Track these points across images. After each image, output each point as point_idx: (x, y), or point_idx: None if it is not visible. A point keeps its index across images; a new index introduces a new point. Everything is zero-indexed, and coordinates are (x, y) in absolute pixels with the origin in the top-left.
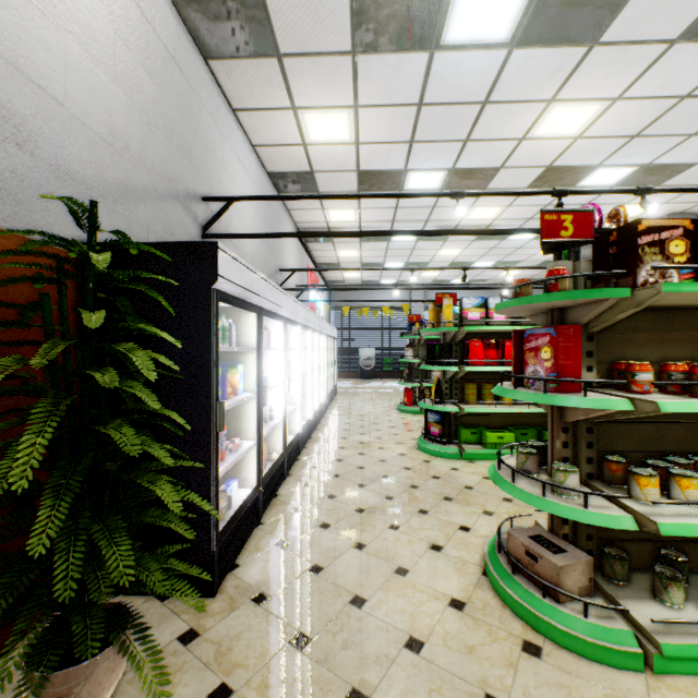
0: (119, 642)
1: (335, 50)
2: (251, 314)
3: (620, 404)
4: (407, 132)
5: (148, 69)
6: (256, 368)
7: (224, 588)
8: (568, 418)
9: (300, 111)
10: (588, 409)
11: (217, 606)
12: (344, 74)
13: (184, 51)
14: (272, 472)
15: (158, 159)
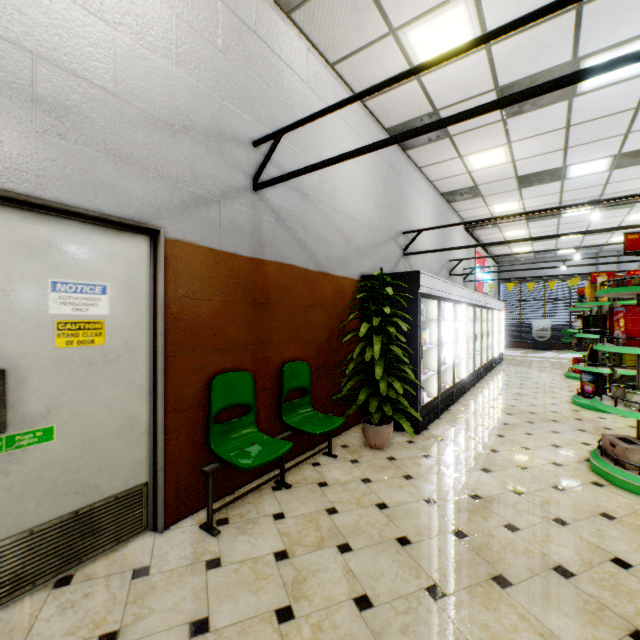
0: (390, 425)
1: (489, 123)
2: (433, 301)
3: None
4: (559, 144)
5: (381, 180)
6: (436, 330)
7: (422, 434)
8: None
9: (464, 157)
10: None
11: (420, 437)
12: (496, 131)
13: (394, 156)
14: (445, 394)
15: (384, 223)
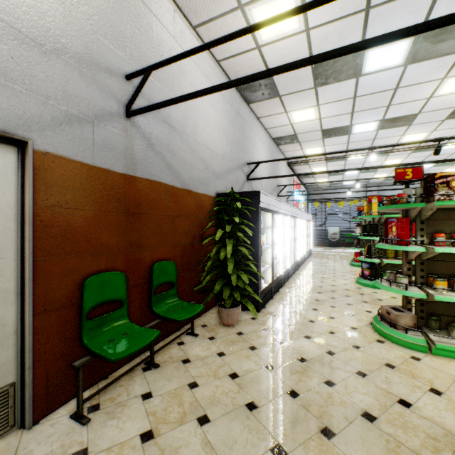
0: (239, 307)
1: (306, 89)
2: (269, 213)
3: (420, 249)
4: (349, 109)
5: (231, 123)
6: (271, 235)
7: (262, 311)
8: (408, 257)
9: (289, 112)
10: (412, 252)
11: (260, 314)
12: (310, 95)
13: (241, 107)
14: (276, 280)
15: (234, 155)
